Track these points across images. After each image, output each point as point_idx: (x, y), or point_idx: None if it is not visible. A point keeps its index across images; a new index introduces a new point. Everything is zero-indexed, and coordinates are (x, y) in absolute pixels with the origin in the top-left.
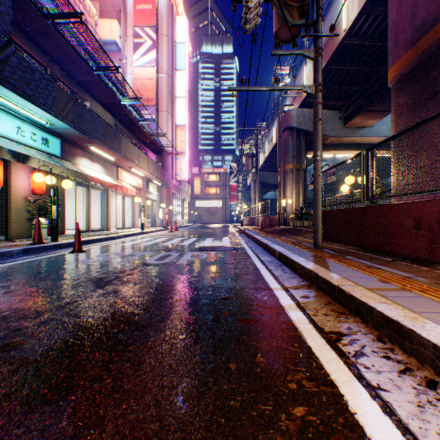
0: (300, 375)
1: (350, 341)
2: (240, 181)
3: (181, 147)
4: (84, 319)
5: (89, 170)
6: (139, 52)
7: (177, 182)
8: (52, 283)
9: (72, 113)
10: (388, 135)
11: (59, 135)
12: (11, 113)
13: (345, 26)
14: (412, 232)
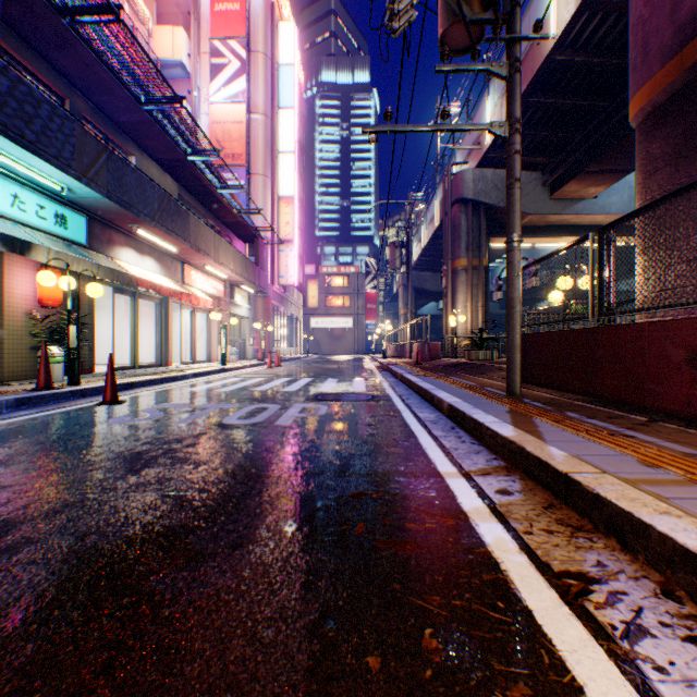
0: (520, 689)
1: (610, 596)
2: (382, 286)
3: (287, 232)
4: (89, 541)
5: (135, 268)
6: (219, 80)
7: (281, 288)
8: (51, 463)
9: (105, 172)
10: (622, 211)
11: (84, 210)
12: (2, 172)
13: (554, 31)
14: (684, 372)
